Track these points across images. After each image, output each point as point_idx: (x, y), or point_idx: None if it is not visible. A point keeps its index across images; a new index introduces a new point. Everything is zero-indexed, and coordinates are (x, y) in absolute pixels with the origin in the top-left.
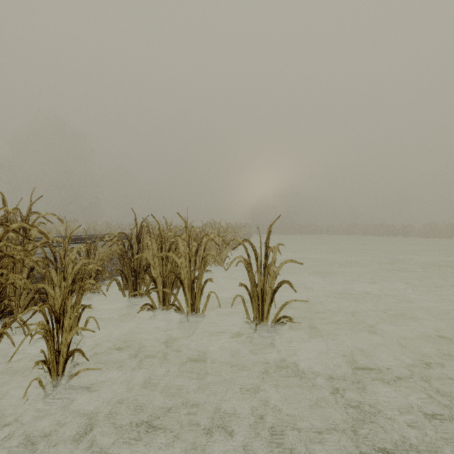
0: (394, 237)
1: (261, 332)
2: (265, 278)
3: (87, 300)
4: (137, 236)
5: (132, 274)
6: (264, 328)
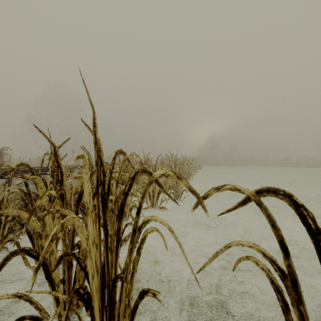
0: None
1: None
2: None
3: None
4: (51, 169)
5: None
6: None
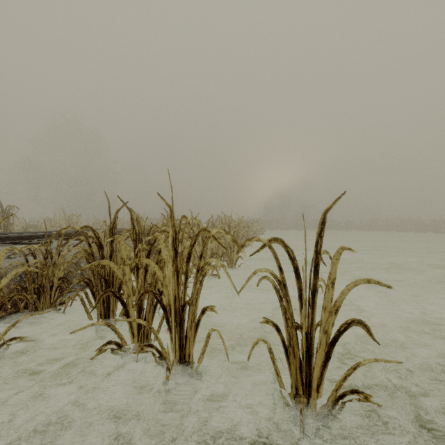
0: (422, 234)
1: (306, 416)
2: (314, 313)
3: (47, 319)
4: (110, 231)
5: (102, 287)
6: (313, 409)
